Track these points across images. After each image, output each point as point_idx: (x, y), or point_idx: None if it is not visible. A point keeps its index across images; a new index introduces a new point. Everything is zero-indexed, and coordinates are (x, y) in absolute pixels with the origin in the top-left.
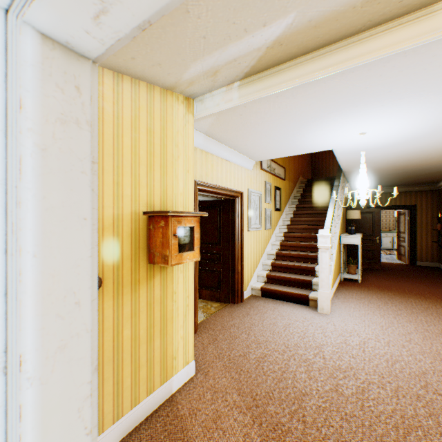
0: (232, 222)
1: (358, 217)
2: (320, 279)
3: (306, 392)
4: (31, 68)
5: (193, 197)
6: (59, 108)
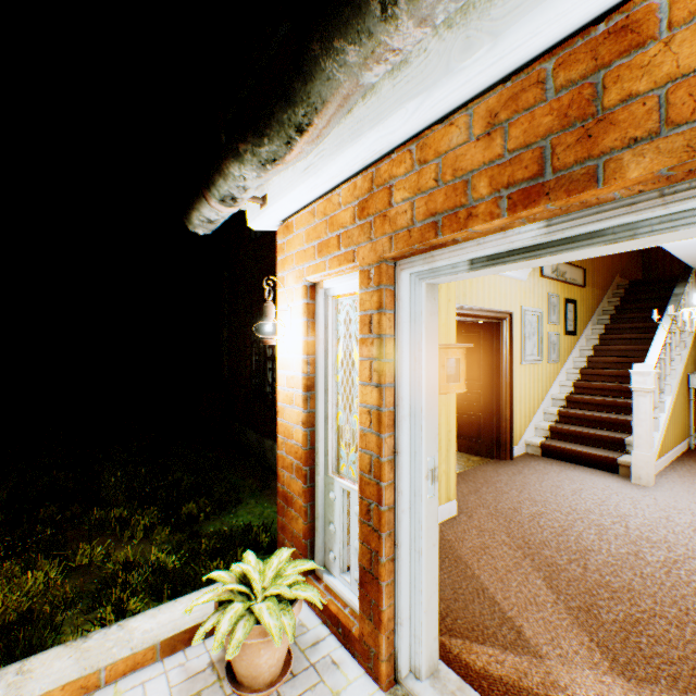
0: (496, 352)
1: None
2: (635, 435)
3: (593, 549)
4: (423, 298)
5: (454, 327)
6: (429, 310)
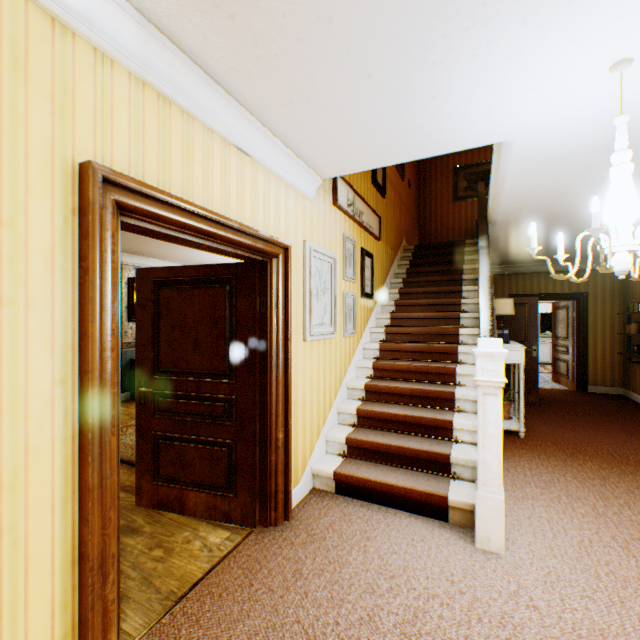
0: (262, 319)
1: (511, 312)
2: (482, 463)
3: None
4: None
5: None
6: None
